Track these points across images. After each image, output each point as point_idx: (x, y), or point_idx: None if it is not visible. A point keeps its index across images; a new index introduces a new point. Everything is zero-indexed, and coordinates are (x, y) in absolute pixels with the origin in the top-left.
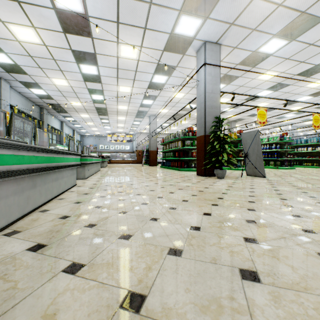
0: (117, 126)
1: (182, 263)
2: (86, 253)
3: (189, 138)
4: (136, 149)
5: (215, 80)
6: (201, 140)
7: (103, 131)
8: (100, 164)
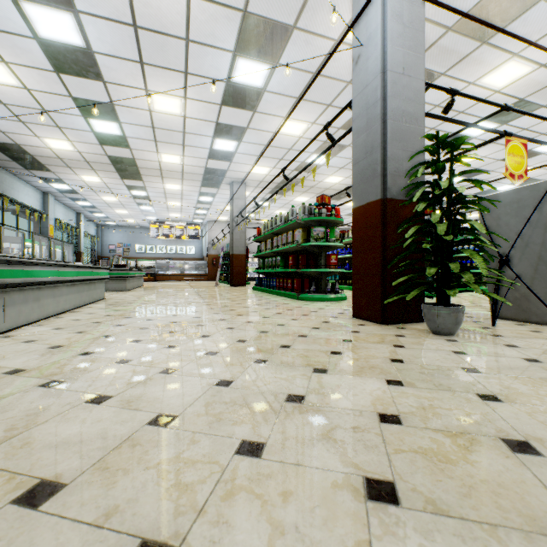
0: (167, 206)
1: None
2: None
3: (320, 221)
4: (207, 252)
5: (413, 37)
6: (369, 215)
7: (140, 216)
8: (118, 283)
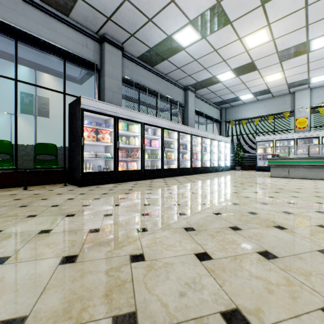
0: None
1: (309, 183)
2: (320, 182)
3: None
4: None
5: None
6: None
7: None
8: None
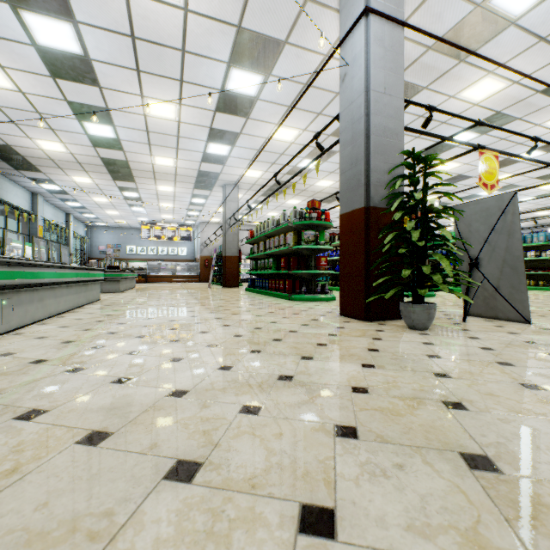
0: (159, 208)
1: None
2: None
3: (311, 225)
4: (199, 254)
5: (393, 60)
6: (354, 221)
7: (131, 217)
8: (111, 284)
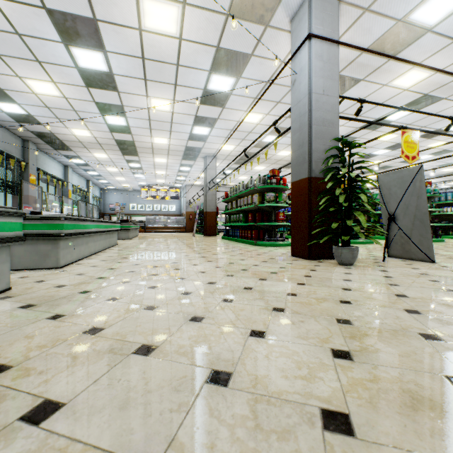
0: (155, 174)
1: None
2: None
3: (272, 188)
4: (185, 210)
5: (330, 69)
6: (301, 187)
7: (134, 182)
8: (123, 233)
